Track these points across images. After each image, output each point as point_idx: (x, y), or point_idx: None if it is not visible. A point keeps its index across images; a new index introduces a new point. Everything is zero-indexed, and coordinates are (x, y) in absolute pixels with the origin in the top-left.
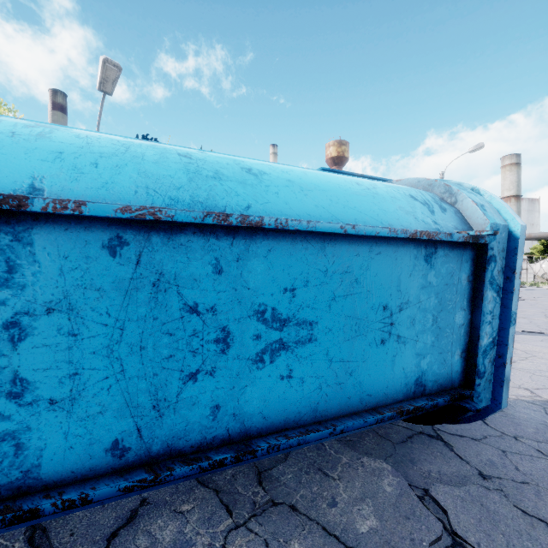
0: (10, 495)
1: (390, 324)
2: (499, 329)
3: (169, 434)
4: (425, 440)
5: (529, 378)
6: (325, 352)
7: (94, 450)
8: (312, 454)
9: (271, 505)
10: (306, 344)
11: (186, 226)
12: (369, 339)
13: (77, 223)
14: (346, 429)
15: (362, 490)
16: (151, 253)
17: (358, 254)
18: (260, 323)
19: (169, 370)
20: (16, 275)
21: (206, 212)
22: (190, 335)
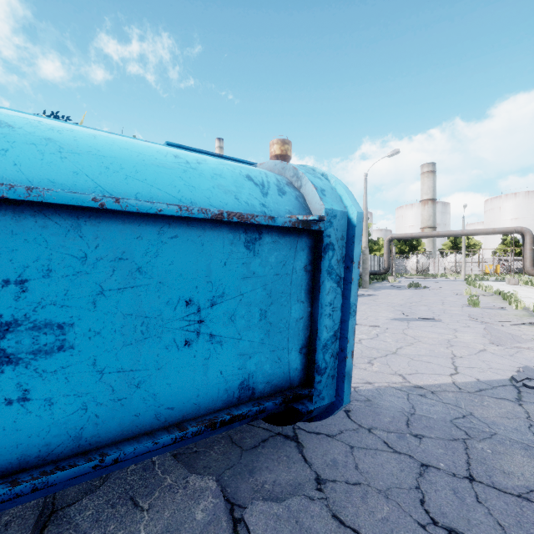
0: None
1: (197, 322)
2: (342, 321)
3: None
4: (278, 443)
5: (407, 363)
6: (91, 362)
7: None
8: (134, 477)
9: None
10: (53, 354)
11: None
12: (166, 341)
13: None
14: (123, 457)
15: (168, 521)
16: None
17: (140, 237)
18: None
19: None
20: None
21: None
22: None
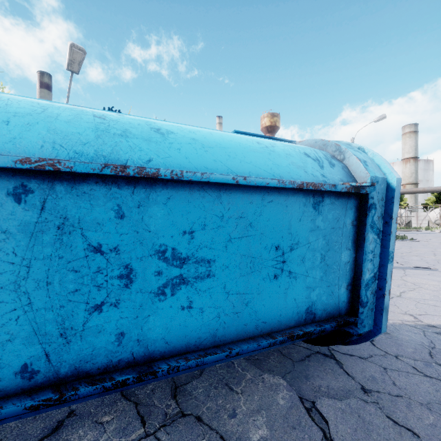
0: None
1: (282, 262)
2: (380, 265)
3: (76, 358)
4: (320, 359)
5: (414, 305)
6: (223, 286)
7: (4, 373)
8: (223, 371)
9: (180, 416)
10: (204, 279)
11: (88, 176)
12: (263, 274)
13: None
14: (241, 352)
15: (259, 403)
16: (56, 199)
17: (251, 202)
18: (161, 261)
19: (75, 302)
20: None
21: (104, 164)
22: (95, 271)
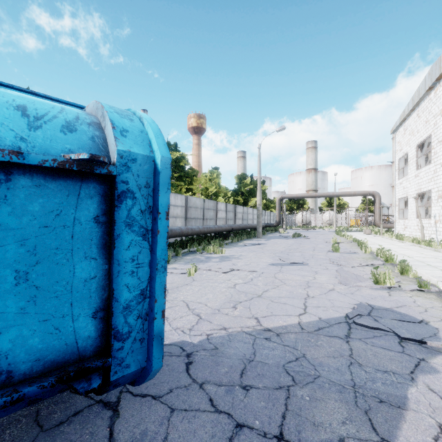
0: None
1: None
2: (151, 278)
3: None
4: (91, 414)
5: (266, 305)
6: None
7: None
8: None
9: None
10: None
11: None
12: None
13: None
14: None
15: None
16: None
17: None
18: None
19: None
20: None
21: None
22: None
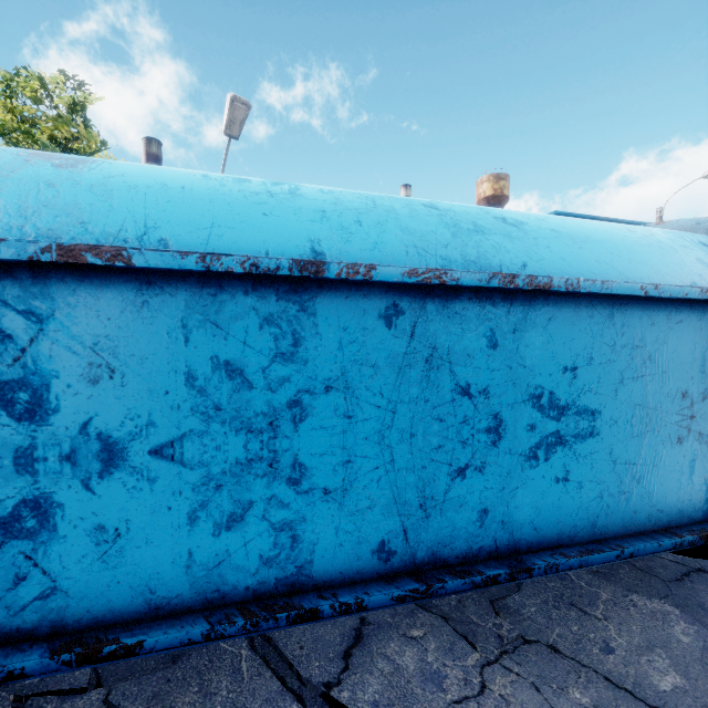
0: (285, 591)
1: (689, 418)
2: None
3: (434, 539)
4: None
5: None
6: (608, 450)
7: (361, 551)
8: (555, 584)
9: (523, 642)
10: (586, 439)
11: (461, 291)
12: (662, 436)
13: (357, 290)
14: (636, 552)
15: (645, 636)
16: (426, 323)
17: (653, 323)
18: (535, 410)
19: (437, 463)
20: (300, 349)
21: (492, 273)
22: (460, 422)
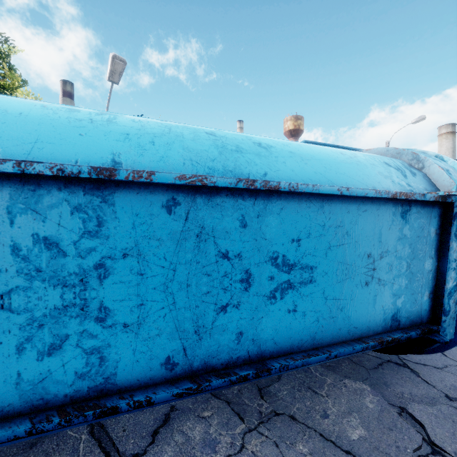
0: (95, 395)
1: (372, 269)
2: None
3: (205, 353)
4: (393, 367)
5: None
6: (322, 291)
7: (153, 364)
8: (301, 375)
9: (274, 415)
10: (307, 285)
11: (221, 190)
12: (356, 281)
13: (145, 188)
14: (339, 354)
15: (348, 405)
16: (196, 211)
17: (348, 212)
18: (274, 267)
19: (206, 303)
20: (103, 228)
21: (239, 179)
22: (222, 275)
